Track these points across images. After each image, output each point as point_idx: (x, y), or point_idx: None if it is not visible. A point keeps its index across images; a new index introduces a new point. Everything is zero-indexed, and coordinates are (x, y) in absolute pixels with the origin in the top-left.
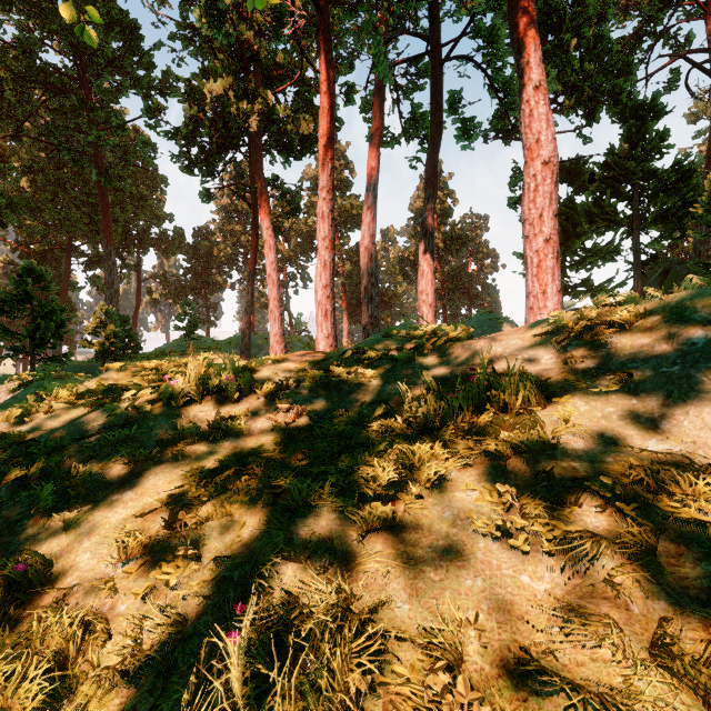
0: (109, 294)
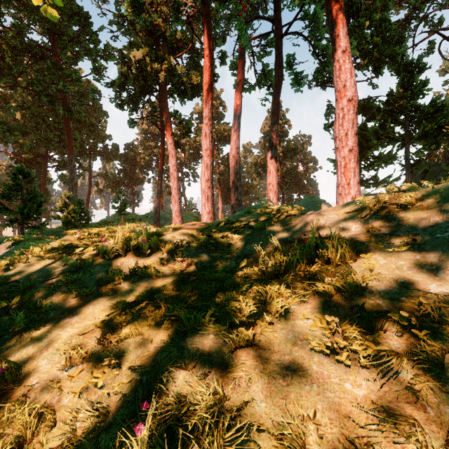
0: (71, 186)
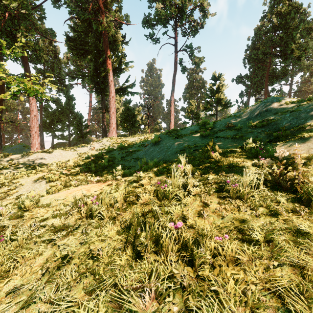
0: None
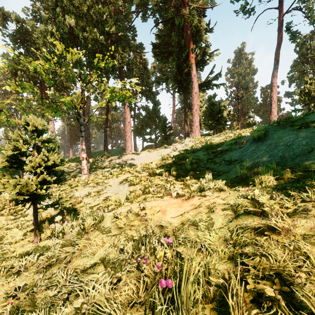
0: None
